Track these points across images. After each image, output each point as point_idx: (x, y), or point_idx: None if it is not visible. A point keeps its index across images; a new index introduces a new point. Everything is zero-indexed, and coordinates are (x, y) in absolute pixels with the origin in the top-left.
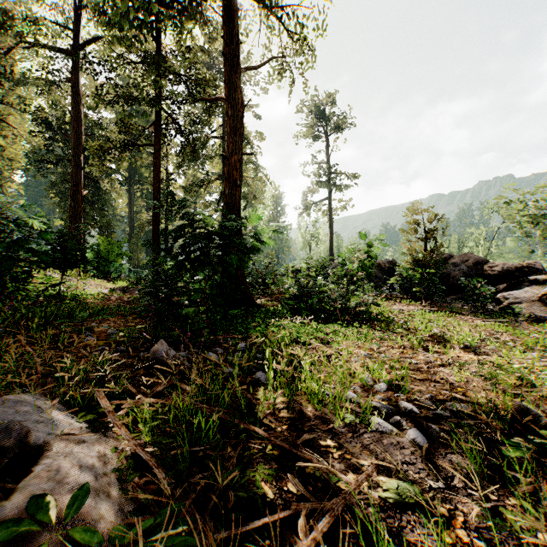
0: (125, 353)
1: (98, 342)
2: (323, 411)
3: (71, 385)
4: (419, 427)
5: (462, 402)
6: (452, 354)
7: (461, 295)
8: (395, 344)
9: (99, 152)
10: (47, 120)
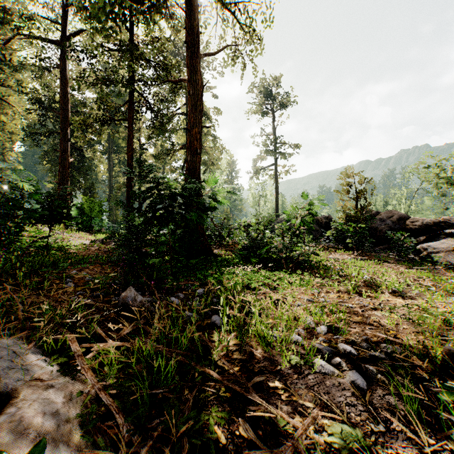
0: (99, 298)
1: (77, 288)
2: (271, 353)
3: (47, 329)
4: (358, 369)
5: (395, 344)
6: (382, 298)
7: (386, 245)
8: (332, 289)
9: (82, 126)
10: (40, 99)
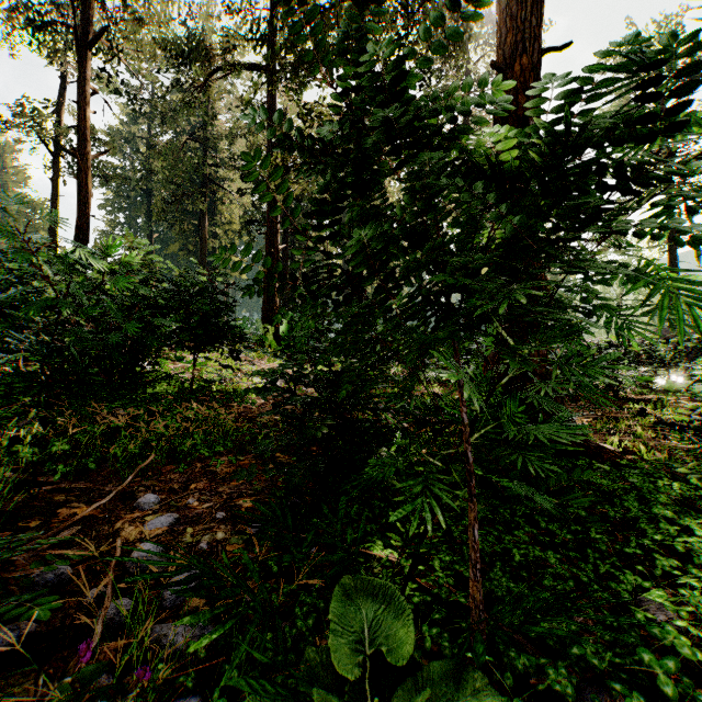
0: None
1: None
2: None
3: None
4: None
5: None
6: None
7: None
8: None
9: None
10: None
